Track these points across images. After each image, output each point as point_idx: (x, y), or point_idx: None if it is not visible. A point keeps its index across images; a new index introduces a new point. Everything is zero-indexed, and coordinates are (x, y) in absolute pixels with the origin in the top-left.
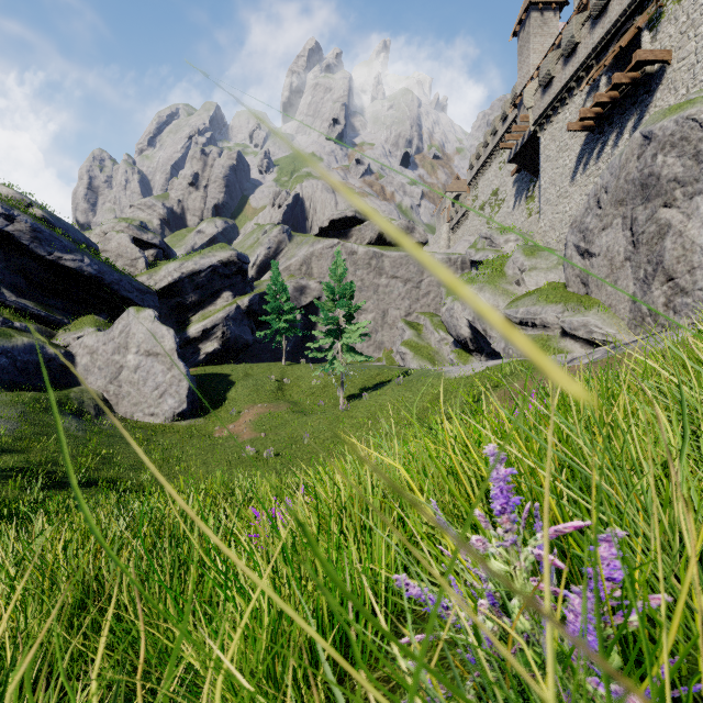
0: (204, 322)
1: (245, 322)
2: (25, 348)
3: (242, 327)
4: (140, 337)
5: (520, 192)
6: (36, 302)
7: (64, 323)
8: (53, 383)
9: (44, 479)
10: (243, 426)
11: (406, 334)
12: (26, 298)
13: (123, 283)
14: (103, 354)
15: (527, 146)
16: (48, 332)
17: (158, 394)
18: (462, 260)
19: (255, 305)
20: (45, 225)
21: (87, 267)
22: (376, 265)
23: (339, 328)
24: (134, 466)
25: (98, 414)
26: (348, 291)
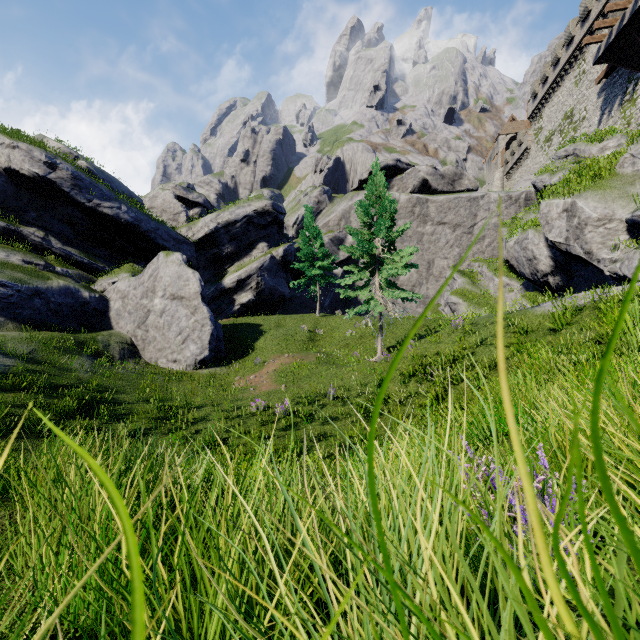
0: (239, 272)
1: (281, 274)
2: (60, 291)
3: (277, 279)
4: (166, 281)
5: (609, 101)
6: (81, 250)
7: (105, 271)
8: (87, 327)
9: (2, 424)
10: (264, 377)
11: (457, 282)
12: (73, 246)
13: (160, 232)
14: (133, 298)
15: (628, 30)
16: (89, 278)
17: (181, 340)
18: (527, 196)
19: (290, 256)
20: (87, 175)
21: (124, 214)
22: (419, 212)
23: (377, 260)
24: (125, 415)
25: (122, 358)
26: (388, 212)
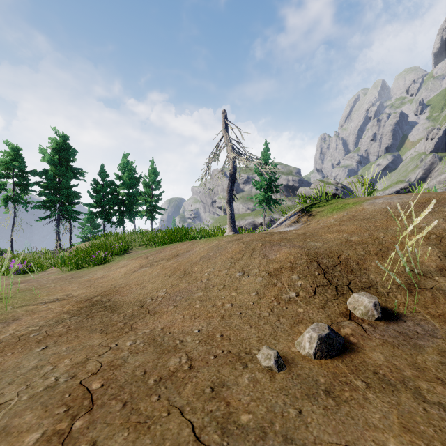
0: None
1: None
2: None
3: None
4: None
5: None
6: None
7: None
8: None
9: None
10: None
11: None
12: None
13: None
14: None
15: None
16: None
17: None
18: None
19: None
20: (343, 189)
21: None
22: None
23: None
24: None
25: None
26: None
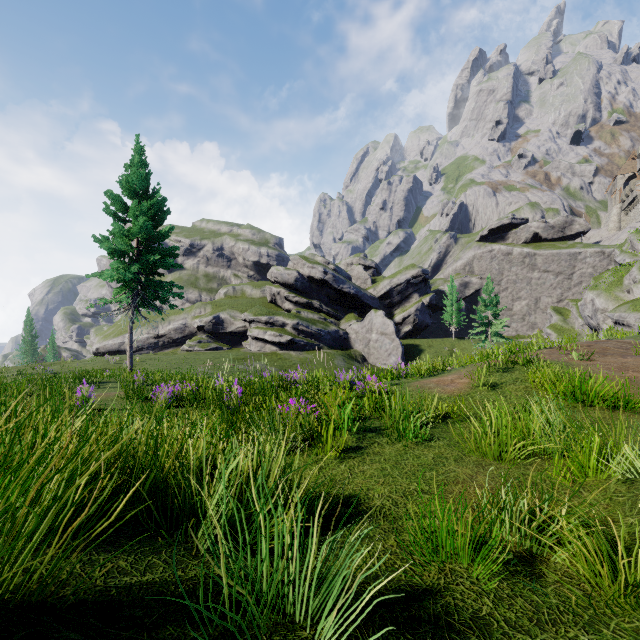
0: (403, 313)
1: (426, 311)
2: (334, 331)
3: (424, 315)
4: (377, 325)
5: None
6: (332, 308)
7: (341, 318)
8: (342, 347)
9: None
10: None
11: (553, 319)
12: (328, 307)
13: (365, 296)
14: (361, 333)
15: None
16: (337, 322)
17: (387, 354)
18: None
19: (433, 301)
20: (335, 273)
21: (351, 290)
22: (529, 262)
23: (489, 322)
24: None
25: (362, 362)
26: (495, 301)
